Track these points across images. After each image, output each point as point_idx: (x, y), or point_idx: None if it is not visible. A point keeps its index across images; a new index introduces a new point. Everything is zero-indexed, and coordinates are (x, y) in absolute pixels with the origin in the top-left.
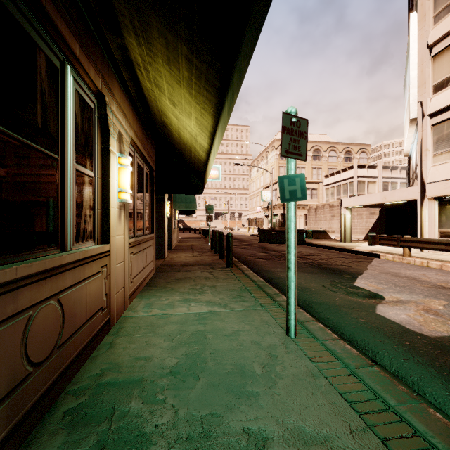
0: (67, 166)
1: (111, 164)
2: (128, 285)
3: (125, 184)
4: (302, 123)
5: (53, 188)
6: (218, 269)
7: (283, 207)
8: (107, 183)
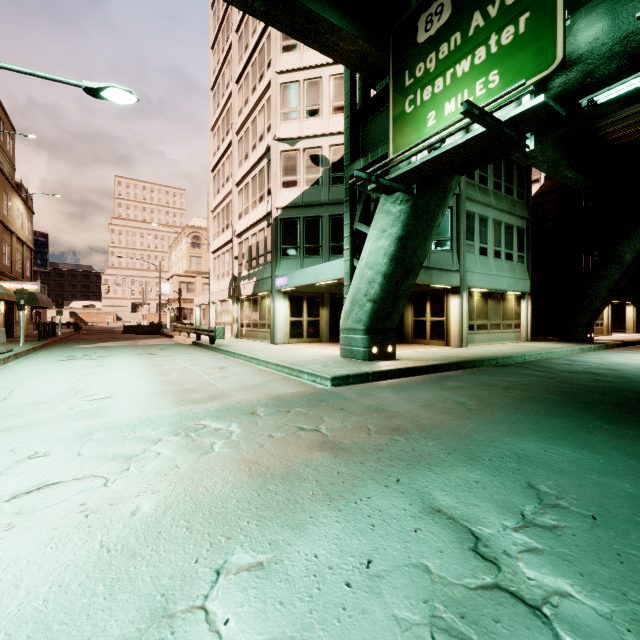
0: None
1: None
2: None
3: None
4: (26, 291)
5: None
6: (30, 341)
7: (178, 301)
8: None
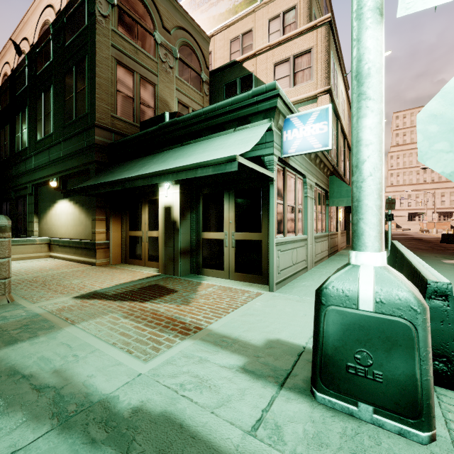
0: (333, 216)
1: (338, 212)
2: (340, 245)
3: (340, 216)
4: (393, 200)
5: (333, 221)
6: None
7: None
8: (337, 217)
